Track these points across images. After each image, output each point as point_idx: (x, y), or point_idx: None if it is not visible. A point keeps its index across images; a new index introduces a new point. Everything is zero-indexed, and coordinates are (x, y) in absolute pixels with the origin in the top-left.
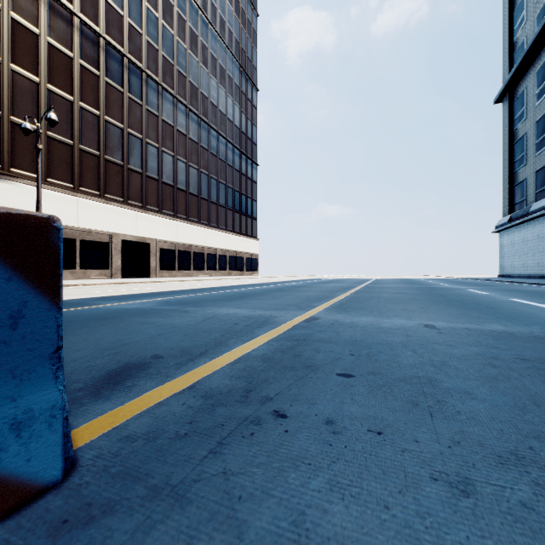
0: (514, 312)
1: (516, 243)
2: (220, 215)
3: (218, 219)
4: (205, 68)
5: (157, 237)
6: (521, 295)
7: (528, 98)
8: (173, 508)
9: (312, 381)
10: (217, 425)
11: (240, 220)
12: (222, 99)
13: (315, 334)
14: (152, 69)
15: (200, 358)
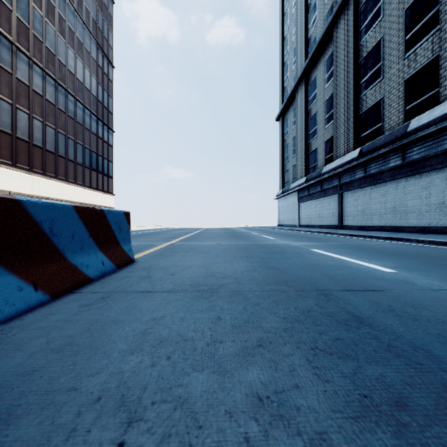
0: (254, 239)
1: (285, 206)
2: (78, 172)
3: (76, 175)
4: (63, 38)
5: (11, 189)
6: (269, 234)
7: (290, 123)
8: (159, 261)
9: (178, 253)
10: (158, 257)
11: (97, 177)
12: (80, 69)
13: (175, 247)
14: (4, 27)
15: (138, 252)
